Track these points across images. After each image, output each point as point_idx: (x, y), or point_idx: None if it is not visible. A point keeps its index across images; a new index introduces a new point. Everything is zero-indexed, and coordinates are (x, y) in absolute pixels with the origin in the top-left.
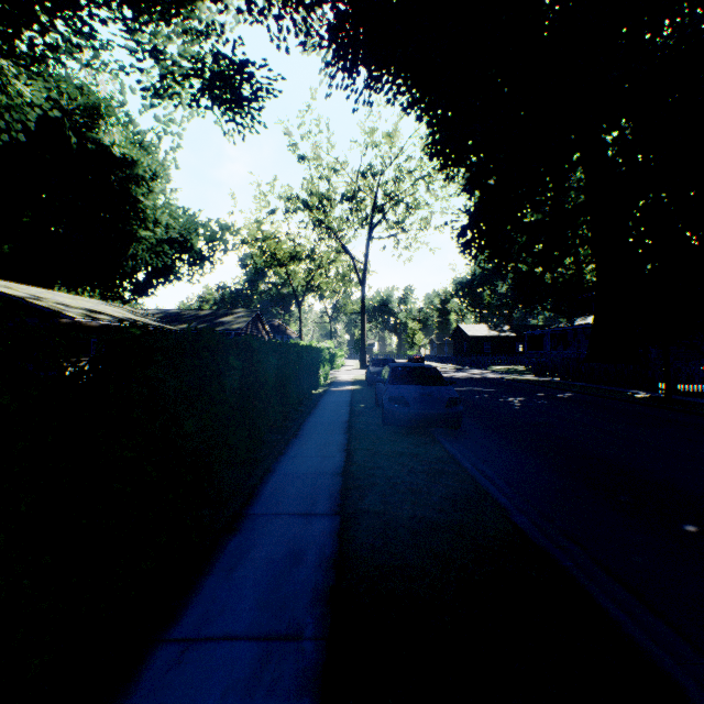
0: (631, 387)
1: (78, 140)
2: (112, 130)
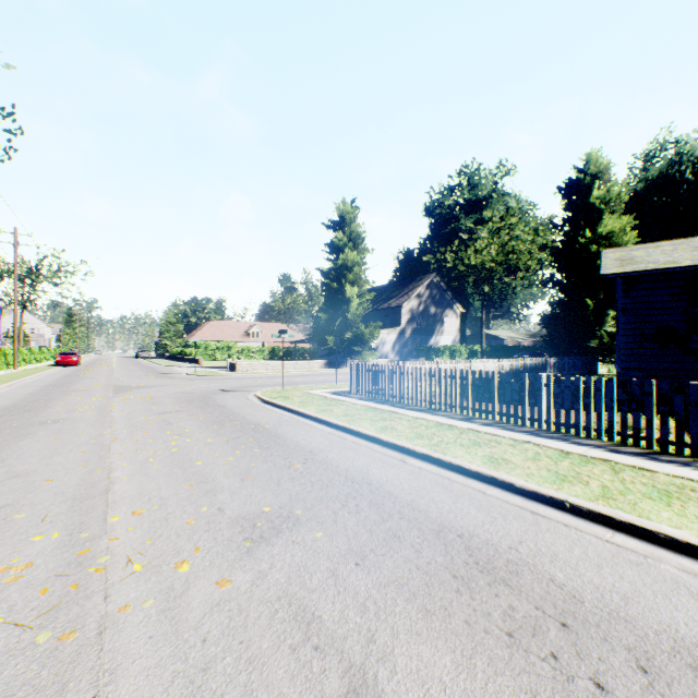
0: None
1: None
2: None
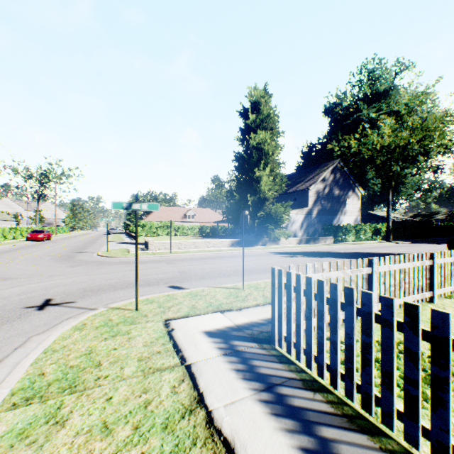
0: None
1: None
2: None
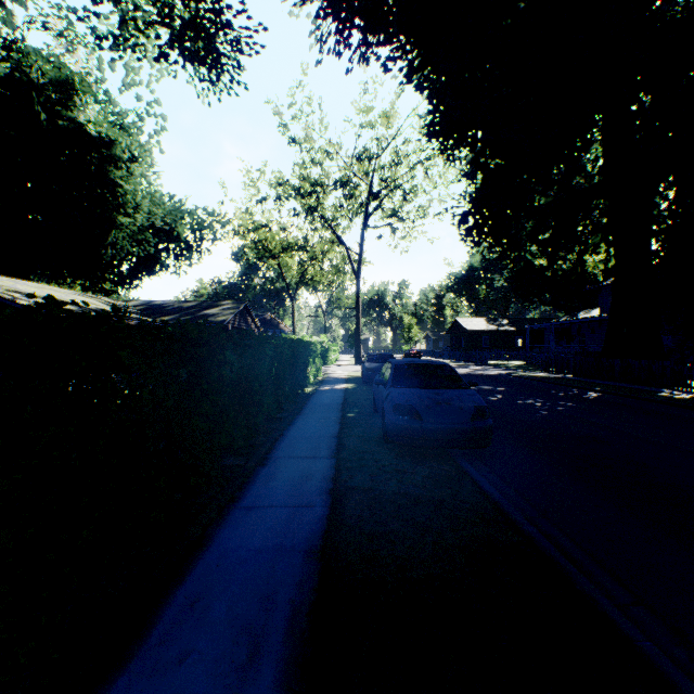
0: (661, 386)
1: (50, 117)
2: (88, 108)
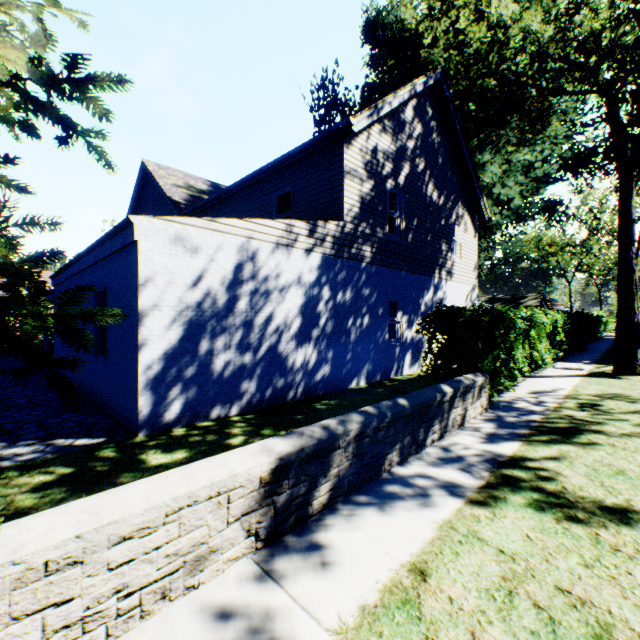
0: None
1: None
2: None
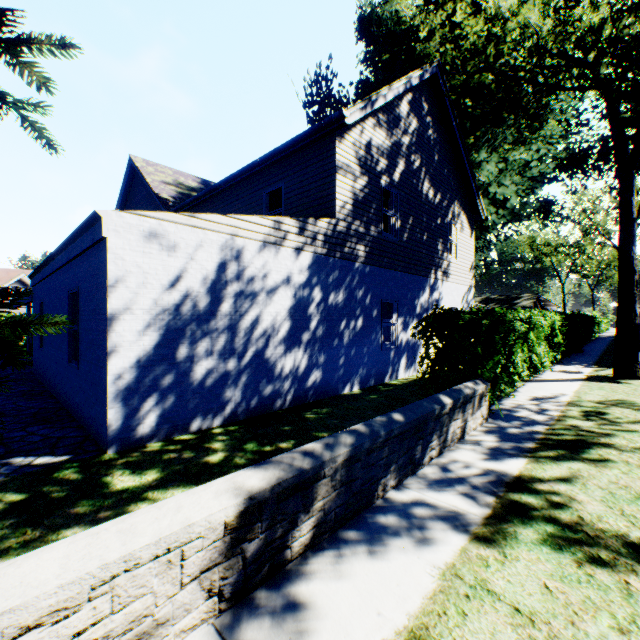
0: None
1: None
2: None
